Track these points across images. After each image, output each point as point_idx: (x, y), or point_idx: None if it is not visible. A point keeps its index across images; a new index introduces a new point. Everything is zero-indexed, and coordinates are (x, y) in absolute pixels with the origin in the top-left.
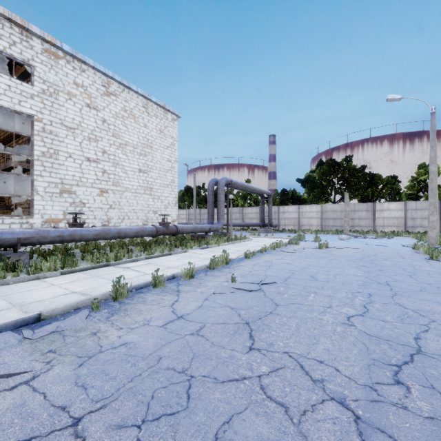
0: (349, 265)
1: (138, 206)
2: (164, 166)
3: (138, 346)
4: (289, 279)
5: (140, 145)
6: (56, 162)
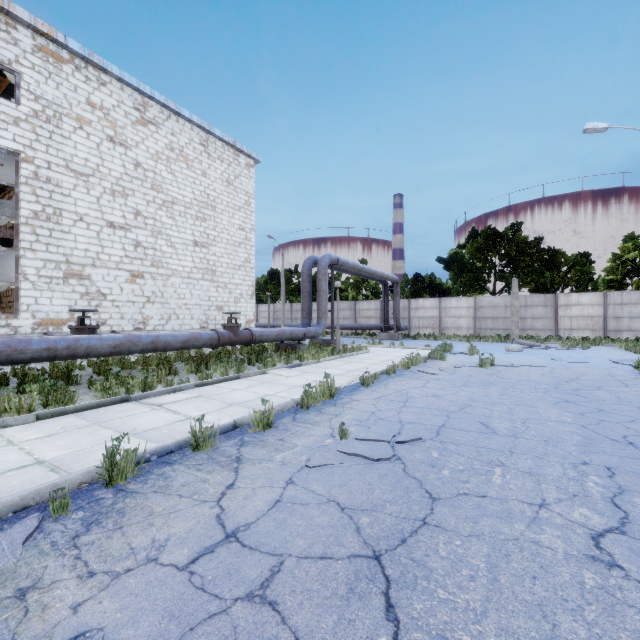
0: (542, 400)
1: (193, 299)
2: (234, 237)
3: None
4: (445, 430)
5: (196, 203)
6: (58, 229)
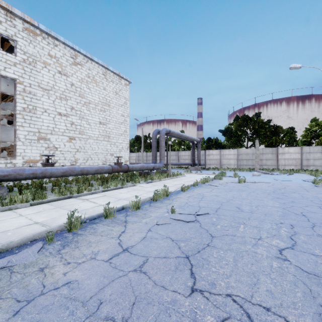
0: (266, 197)
1: (99, 150)
2: (119, 119)
3: (80, 287)
4: (219, 210)
5: (101, 103)
6: (34, 116)
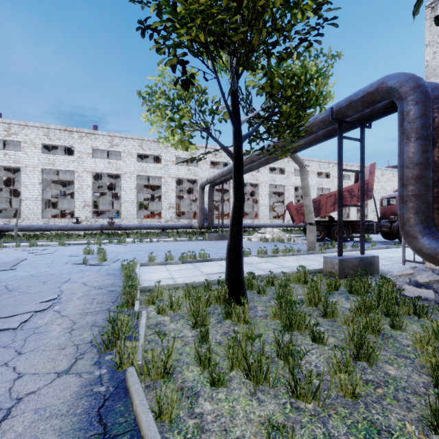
0: None
1: None
2: None
3: None
4: None
5: (391, 190)
6: (371, 203)
